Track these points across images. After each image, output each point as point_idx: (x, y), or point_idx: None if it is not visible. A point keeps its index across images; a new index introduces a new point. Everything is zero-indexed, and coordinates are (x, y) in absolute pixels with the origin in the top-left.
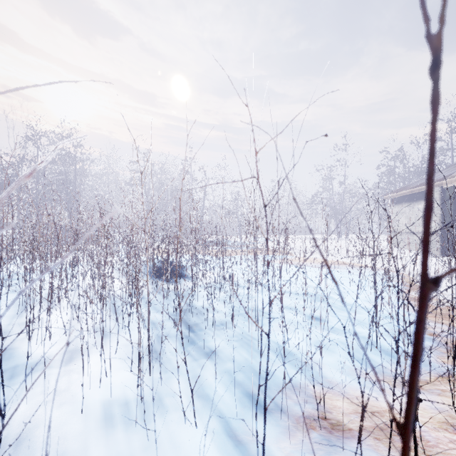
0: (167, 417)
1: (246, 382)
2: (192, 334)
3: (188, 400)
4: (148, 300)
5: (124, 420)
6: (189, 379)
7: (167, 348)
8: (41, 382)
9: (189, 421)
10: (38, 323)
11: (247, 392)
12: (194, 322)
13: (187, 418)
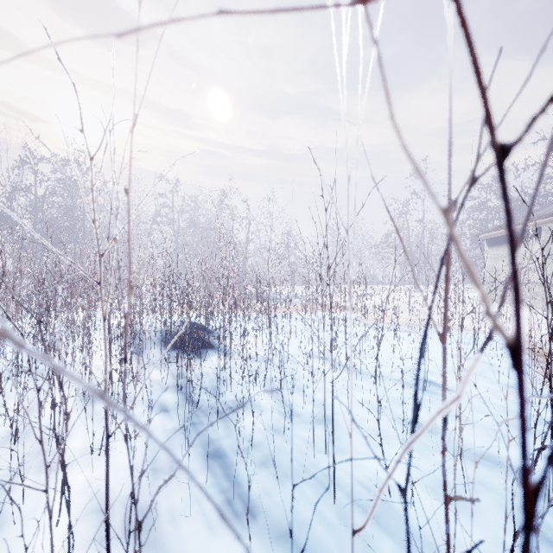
0: None
1: None
2: (216, 464)
3: None
4: (106, 434)
5: None
6: None
7: (165, 503)
8: None
9: None
10: None
11: None
12: (222, 434)
13: None
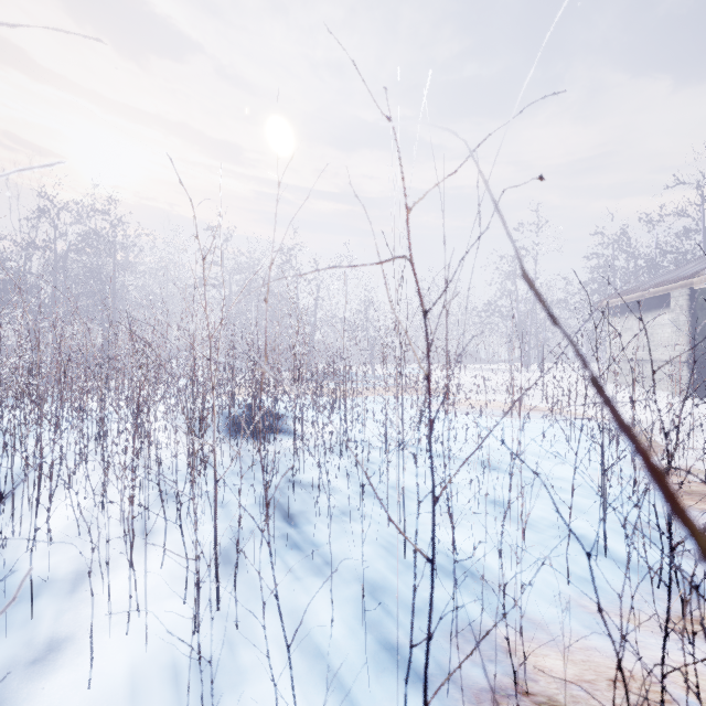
0: (245, 694)
1: (386, 622)
2: (294, 531)
3: (283, 658)
4: (215, 479)
5: (167, 698)
6: (283, 627)
7: (251, 557)
8: (26, 625)
9: (284, 702)
10: (31, 516)
11: (387, 642)
12: (298, 509)
13: (279, 695)
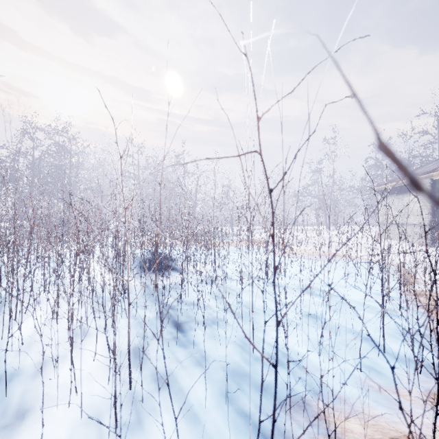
0: None
1: (241, 398)
2: (181, 335)
3: (173, 423)
4: (128, 302)
5: None
6: (172, 405)
7: (153, 353)
8: (2, 400)
9: None
10: None
11: (242, 411)
12: (184, 320)
13: None
